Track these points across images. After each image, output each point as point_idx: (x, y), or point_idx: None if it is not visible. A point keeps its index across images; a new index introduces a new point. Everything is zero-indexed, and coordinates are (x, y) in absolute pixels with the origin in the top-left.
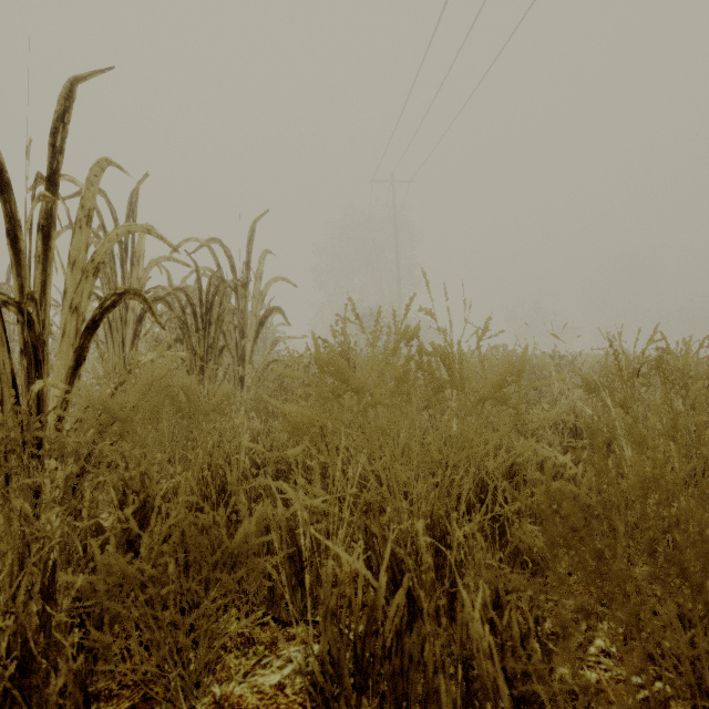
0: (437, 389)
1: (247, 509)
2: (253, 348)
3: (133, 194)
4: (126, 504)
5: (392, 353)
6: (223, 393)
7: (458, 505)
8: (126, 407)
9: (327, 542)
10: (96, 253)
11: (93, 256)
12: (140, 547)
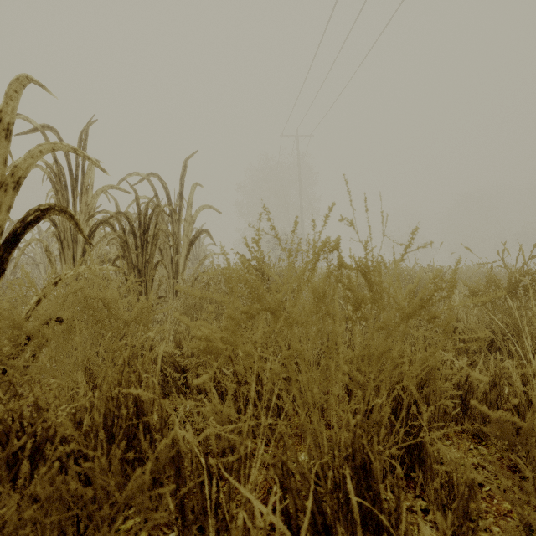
0: (356, 305)
1: (159, 426)
2: (185, 263)
3: (82, 133)
4: (9, 439)
5: (311, 268)
6: (142, 306)
7: (369, 415)
8: (50, 318)
9: (237, 485)
10: (17, 169)
11: (13, 172)
12: (29, 484)
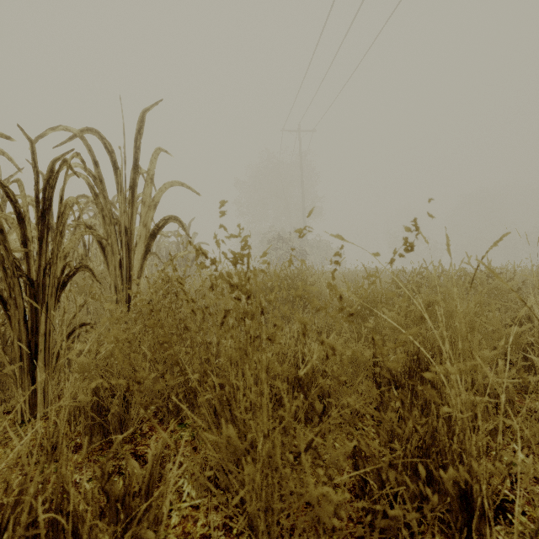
0: None
1: None
2: (142, 265)
3: None
4: None
5: None
6: None
7: None
8: None
9: None
10: None
11: None
12: None
